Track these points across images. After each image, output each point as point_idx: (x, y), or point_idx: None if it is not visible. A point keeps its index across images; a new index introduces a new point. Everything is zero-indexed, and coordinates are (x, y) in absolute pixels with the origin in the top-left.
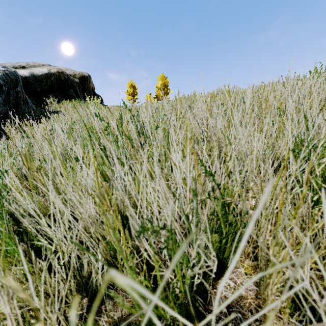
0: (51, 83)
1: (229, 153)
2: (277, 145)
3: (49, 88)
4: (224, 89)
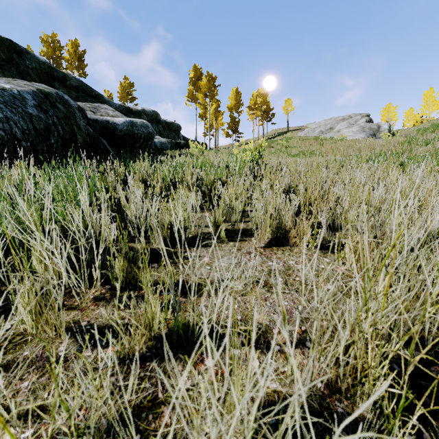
0: None
1: None
2: None
3: None
4: None
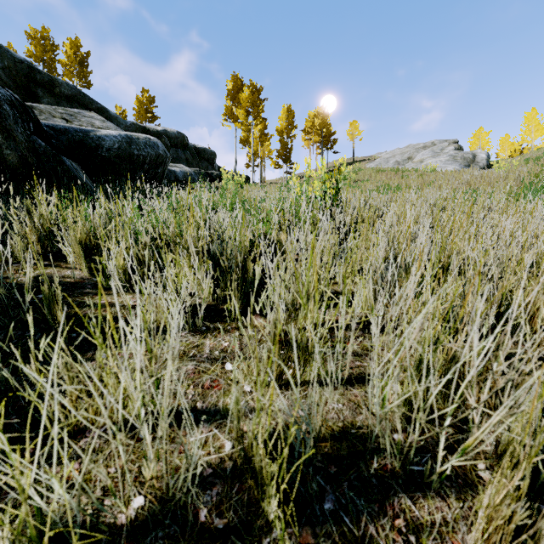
0: None
1: None
2: None
3: None
4: None
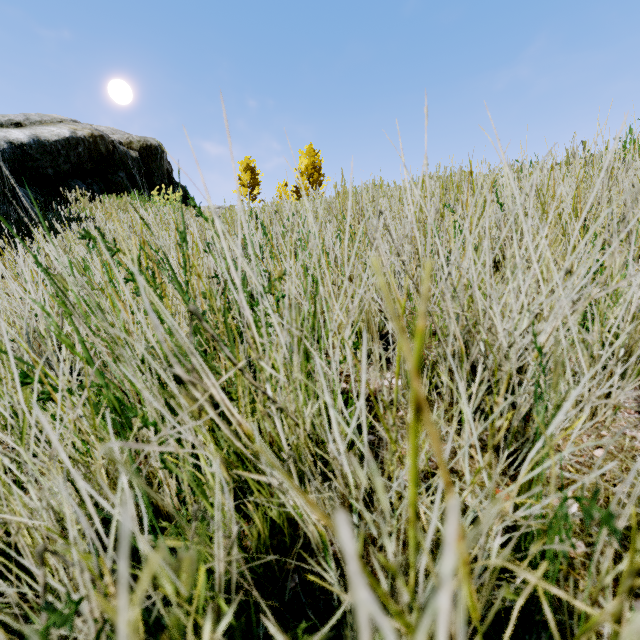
0: (78, 159)
1: (564, 407)
2: (635, 329)
3: (73, 169)
4: (503, 158)
